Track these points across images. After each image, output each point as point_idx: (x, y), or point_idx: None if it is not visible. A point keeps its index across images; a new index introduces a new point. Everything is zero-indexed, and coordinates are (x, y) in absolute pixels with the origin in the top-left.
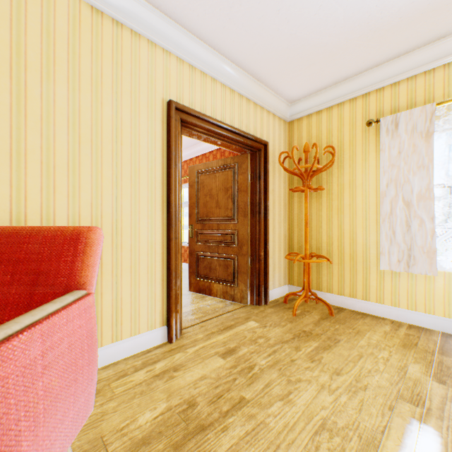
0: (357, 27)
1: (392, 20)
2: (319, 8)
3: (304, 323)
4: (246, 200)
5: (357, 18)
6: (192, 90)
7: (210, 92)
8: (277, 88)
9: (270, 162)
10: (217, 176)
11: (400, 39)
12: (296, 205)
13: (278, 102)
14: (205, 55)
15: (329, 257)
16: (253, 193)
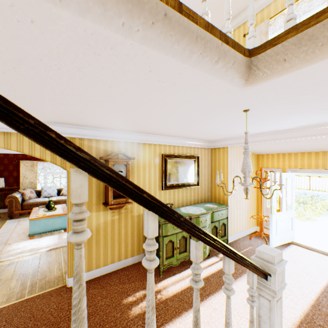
0: None
1: None
2: None
3: None
4: None
5: None
6: None
7: None
8: None
9: None
10: None
11: None
12: None
13: None
14: None
15: None
16: None
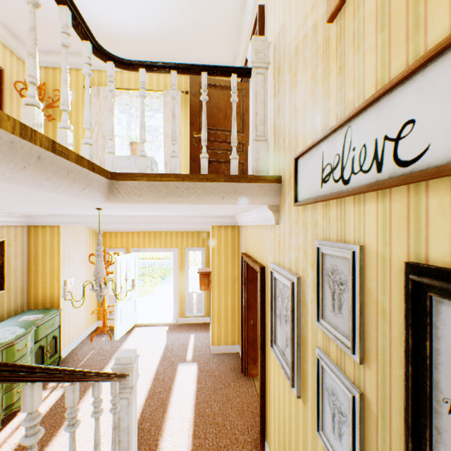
0: None
1: None
2: None
3: None
4: None
5: None
6: None
7: None
8: (15, 32)
9: (8, 88)
10: None
11: None
12: None
13: (17, 44)
14: None
15: None
16: None
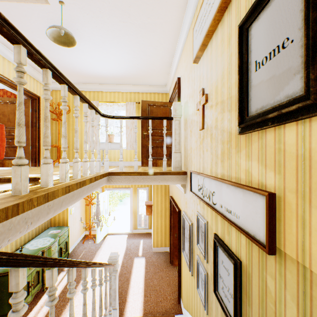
0: (75, 72)
1: (85, 75)
2: (62, 64)
3: (58, 167)
4: (29, 120)
5: (75, 71)
6: (4, 67)
7: (12, 70)
8: None
9: (41, 106)
10: (9, 106)
11: (89, 80)
12: (55, 127)
13: None
14: (11, 55)
15: (69, 148)
16: (33, 118)
